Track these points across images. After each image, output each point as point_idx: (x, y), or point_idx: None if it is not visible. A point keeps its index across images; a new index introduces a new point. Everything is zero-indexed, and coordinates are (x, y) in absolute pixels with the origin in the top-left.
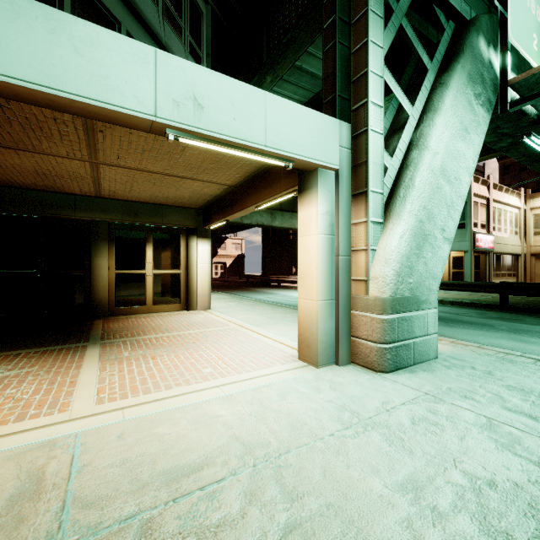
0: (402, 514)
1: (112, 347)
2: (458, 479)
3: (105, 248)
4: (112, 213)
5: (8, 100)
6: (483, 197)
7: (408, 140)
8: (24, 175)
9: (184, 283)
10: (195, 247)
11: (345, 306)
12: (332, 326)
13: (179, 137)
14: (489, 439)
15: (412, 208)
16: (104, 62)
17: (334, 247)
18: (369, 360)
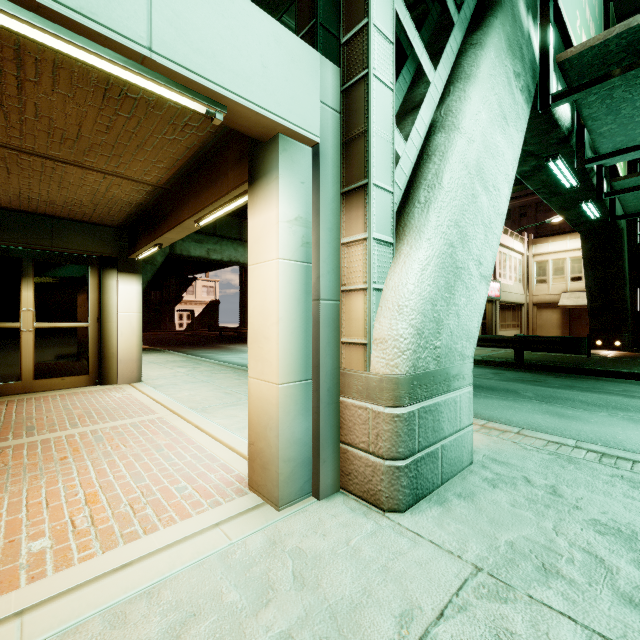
0: None
1: None
2: None
3: None
4: None
5: None
6: None
7: (429, 120)
8: None
9: (95, 343)
10: (114, 287)
11: (330, 390)
12: (308, 428)
13: None
14: None
15: (439, 222)
16: None
17: (311, 284)
18: (370, 488)
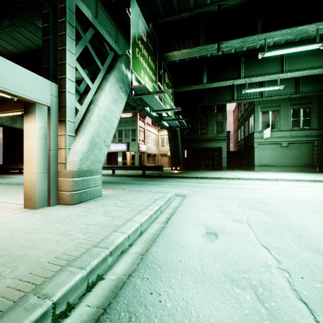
0: (56, 239)
1: None
2: (83, 226)
3: None
4: None
5: None
6: (142, 127)
7: (91, 99)
8: None
9: None
10: None
11: (54, 176)
12: (46, 187)
13: None
14: (102, 215)
15: (89, 131)
16: None
17: (47, 146)
18: (66, 201)
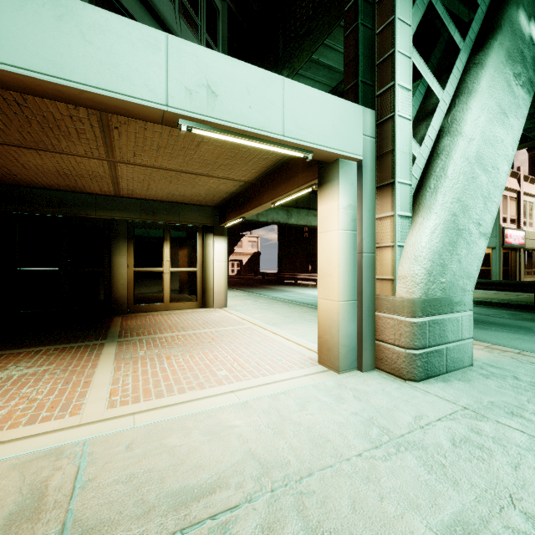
0: None
1: (128, 345)
2: (520, 523)
3: (124, 246)
4: (131, 211)
5: (25, 99)
6: (512, 190)
7: (438, 127)
8: (47, 175)
9: (200, 281)
10: (211, 245)
11: (369, 307)
12: (355, 329)
13: (192, 127)
14: None
15: (444, 200)
16: (113, 49)
17: (357, 244)
18: (396, 367)
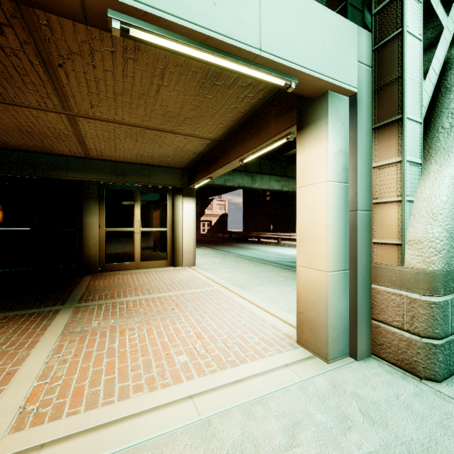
0: None
1: (84, 313)
2: None
3: (95, 207)
4: (102, 173)
5: None
6: None
7: (442, 59)
8: (11, 134)
9: (170, 241)
10: (180, 206)
11: (364, 279)
12: (346, 306)
13: (129, 26)
14: None
15: None
16: None
17: (349, 199)
18: (405, 358)
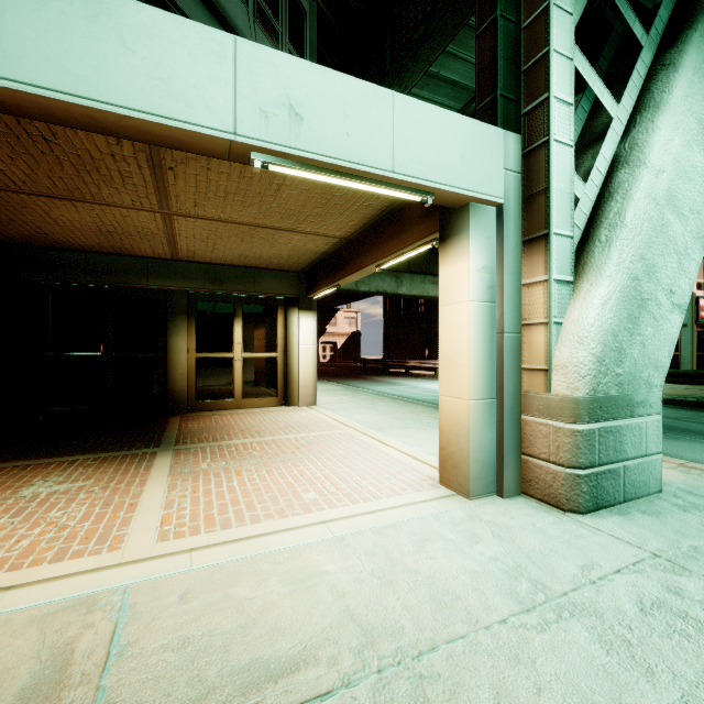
0: None
1: (188, 455)
2: None
3: (183, 325)
4: (192, 279)
5: (55, 133)
6: None
7: (611, 155)
8: (86, 234)
9: (282, 371)
10: (296, 323)
11: (512, 409)
12: (492, 438)
13: (268, 163)
14: None
15: (621, 258)
16: (163, 59)
17: (495, 320)
18: (551, 492)
